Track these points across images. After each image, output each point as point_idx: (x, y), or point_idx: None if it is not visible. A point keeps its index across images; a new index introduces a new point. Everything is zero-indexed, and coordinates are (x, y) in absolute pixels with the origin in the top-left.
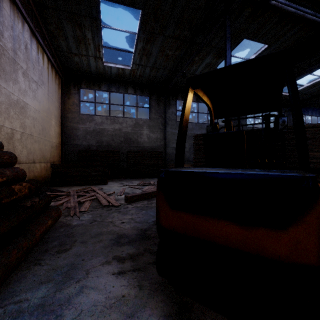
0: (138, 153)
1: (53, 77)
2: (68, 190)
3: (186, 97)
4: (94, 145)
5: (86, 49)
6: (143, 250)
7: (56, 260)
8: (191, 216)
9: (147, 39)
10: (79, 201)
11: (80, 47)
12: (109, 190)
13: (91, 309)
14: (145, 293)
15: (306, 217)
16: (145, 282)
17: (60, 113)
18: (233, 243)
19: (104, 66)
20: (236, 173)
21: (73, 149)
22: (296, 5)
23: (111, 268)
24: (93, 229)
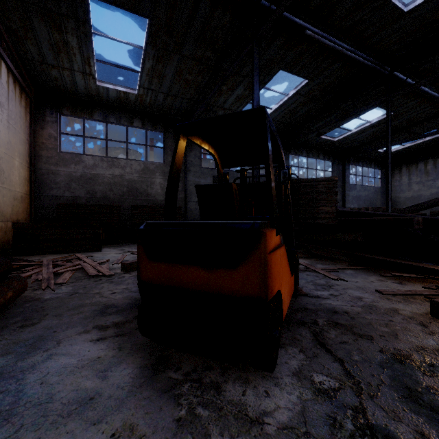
0: (147, 209)
1: (16, 96)
2: (41, 259)
3: (177, 145)
4: (83, 197)
5: (69, 60)
6: (132, 317)
7: (18, 334)
8: (167, 265)
9: (158, 57)
10: (55, 272)
11: (60, 57)
12: (102, 258)
13: (59, 371)
14: (125, 353)
15: (252, 256)
16: (127, 344)
17: (28, 149)
18: (201, 286)
19: (97, 87)
20: (206, 222)
21: (49, 202)
22: (334, 39)
23: (90, 336)
24: (73, 302)
